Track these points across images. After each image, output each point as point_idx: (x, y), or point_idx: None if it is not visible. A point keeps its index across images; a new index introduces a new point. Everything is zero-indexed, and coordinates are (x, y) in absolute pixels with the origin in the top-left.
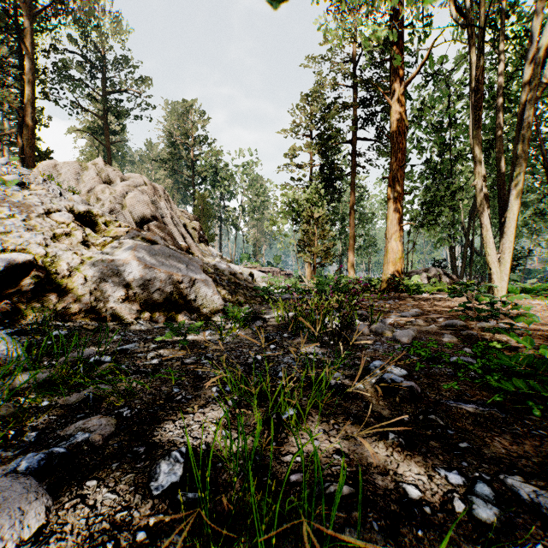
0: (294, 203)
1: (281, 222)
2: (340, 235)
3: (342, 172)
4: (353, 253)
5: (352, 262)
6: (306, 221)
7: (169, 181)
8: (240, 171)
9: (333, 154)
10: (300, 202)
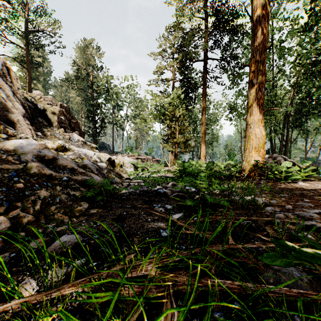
0: (160, 108)
1: (150, 120)
2: (193, 133)
3: (196, 85)
4: (204, 145)
5: (204, 151)
6: (170, 118)
7: (79, 99)
8: (124, 89)
9: (189, 74)
10: (164, 105)
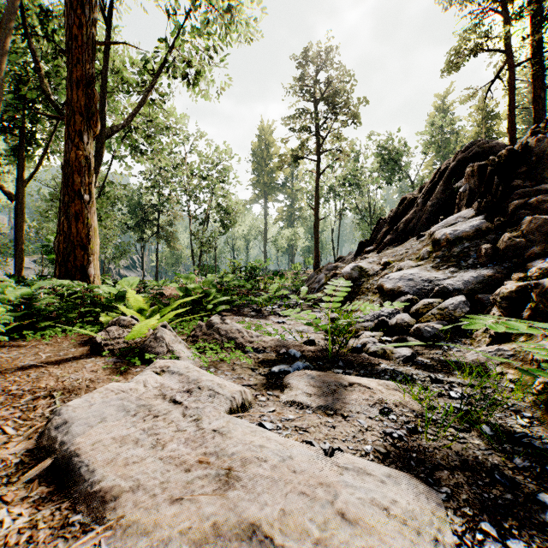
0: None
1: None
2: None
3: None
4: None
5: None
6: None
7: None
8: None
9: None
10: None
